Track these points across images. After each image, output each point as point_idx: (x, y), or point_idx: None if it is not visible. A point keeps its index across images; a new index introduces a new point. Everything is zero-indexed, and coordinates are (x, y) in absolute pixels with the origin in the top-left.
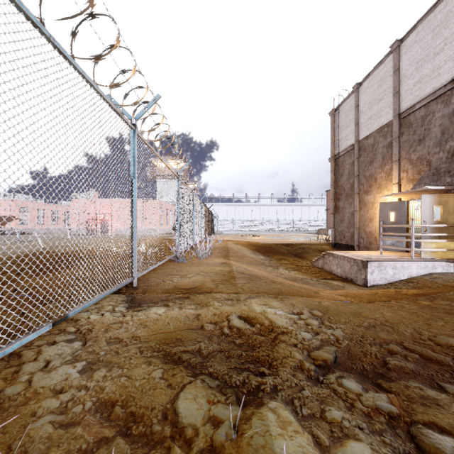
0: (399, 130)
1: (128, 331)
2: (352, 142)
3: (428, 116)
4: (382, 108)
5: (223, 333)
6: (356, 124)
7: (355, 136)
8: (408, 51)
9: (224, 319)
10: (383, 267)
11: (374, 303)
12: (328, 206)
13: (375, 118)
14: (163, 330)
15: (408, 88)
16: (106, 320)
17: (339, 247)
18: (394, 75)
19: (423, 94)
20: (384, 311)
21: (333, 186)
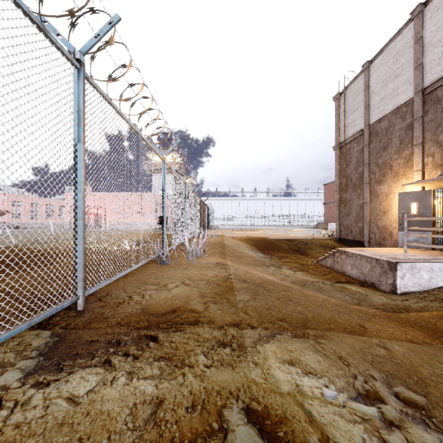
0: (423, 109)
1: None
2: (361, 127)
3: None
4: (400, 85)
5: None
6: (366, 107)
7: (365, 120)
8: (434, 14)
9: (214, 425)
10: (416, 269)
11: None
12: (326, 200)
13: (390, 97)
14: None
15: (435, 58)
16: None
17: (345, 243)
18: (416, 45)
19: None
20: None
21: (338, 176)
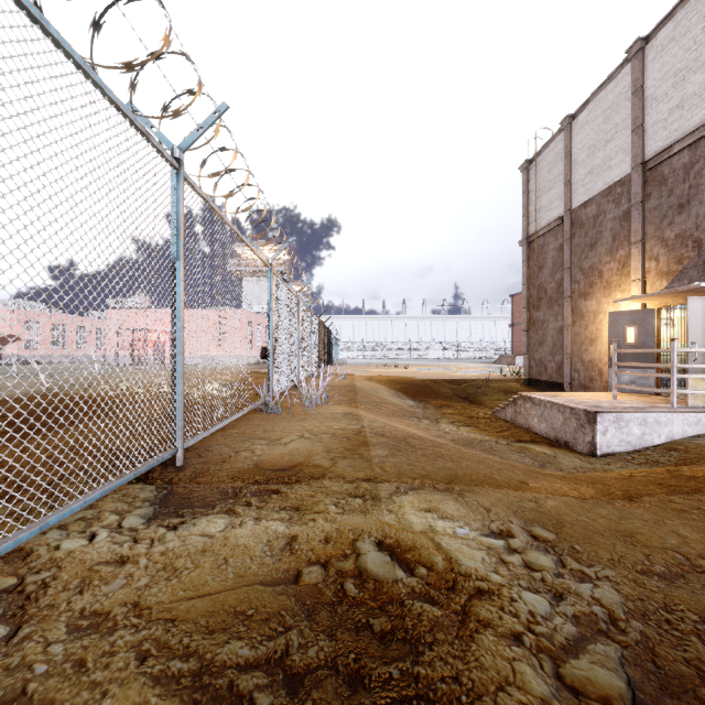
0: (643, 191)
1: (129, 589)
2: (560, 214)
3: (695, 164)
4: (612, 154)
5: (345, 594)
6: (566, 183)
7: (565, 203)
8: (659, 56)
9: (347, 551)
10: (624, 421)
11: (642, 501)
12: (514, 320)
13: (600, 171)
14: (208, 588)
15: (660, 118)
16: (93, 554)
17: (537, 386)
18: (634, 98)
19: (686, 127)
20: (675, 525)
21: (527, 285)
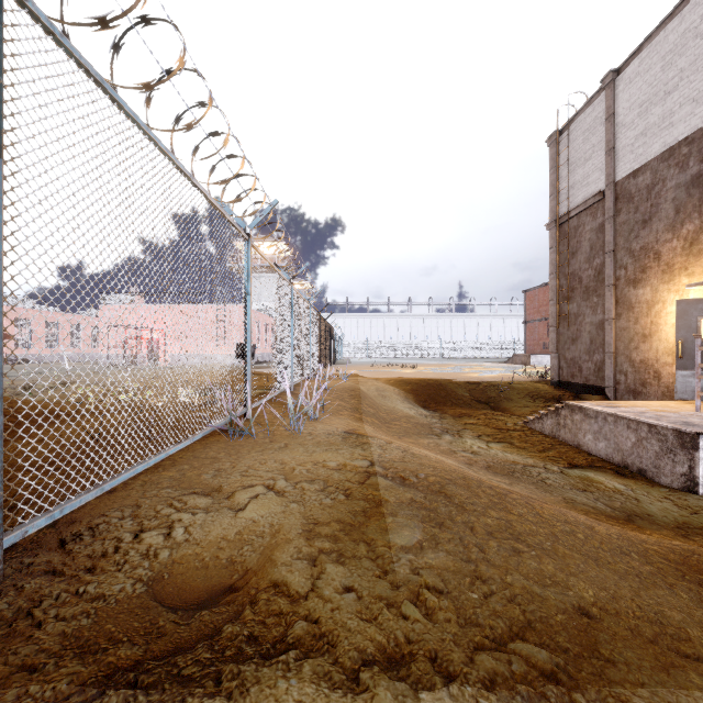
0: None
1: None
2: (600, 188)
3: None
4: (675, 107)
5: None
6: (609, 151)
7: (607, 174)
8: None
9: None
10: None
11: None
12: (528, 317)
13: (657, 131)
14: None
15: None
16: None
17: (568, 390)
18: None
19: None
20: None
21: (556, 274)
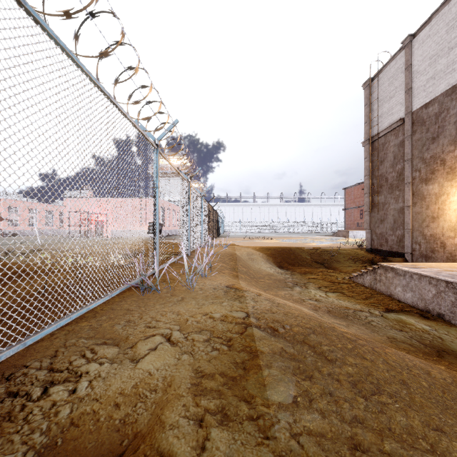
0: None
1: None
2: (401, 116)
3: None
4: (456, 58)
5: None
6: (407, 90)
7: (406, 107)
8: None
9: None
10: None
11: None
12: (346, 205)
13: (442, 75)
14: None
15: None
16: None
17: (378, 255)
18: None
19: None
20: None
21: (370, 176)
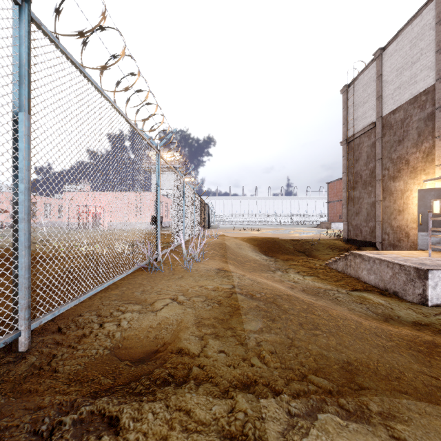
0: None
1: None
2: (373, 120)
3: None
4: (418, 72)
5: None
6: (378, 97)
7: (377, 112)
8: None
9: None
10: None
11: None
12: (330, 199)
13: (407, 86)
14: None
15: None
16: None
17: (354, 244)
18: (438, 26)
19: None
20: None
21: (346, 173)
